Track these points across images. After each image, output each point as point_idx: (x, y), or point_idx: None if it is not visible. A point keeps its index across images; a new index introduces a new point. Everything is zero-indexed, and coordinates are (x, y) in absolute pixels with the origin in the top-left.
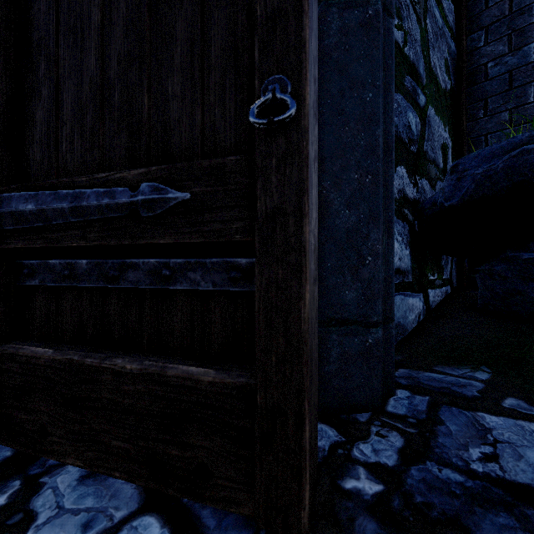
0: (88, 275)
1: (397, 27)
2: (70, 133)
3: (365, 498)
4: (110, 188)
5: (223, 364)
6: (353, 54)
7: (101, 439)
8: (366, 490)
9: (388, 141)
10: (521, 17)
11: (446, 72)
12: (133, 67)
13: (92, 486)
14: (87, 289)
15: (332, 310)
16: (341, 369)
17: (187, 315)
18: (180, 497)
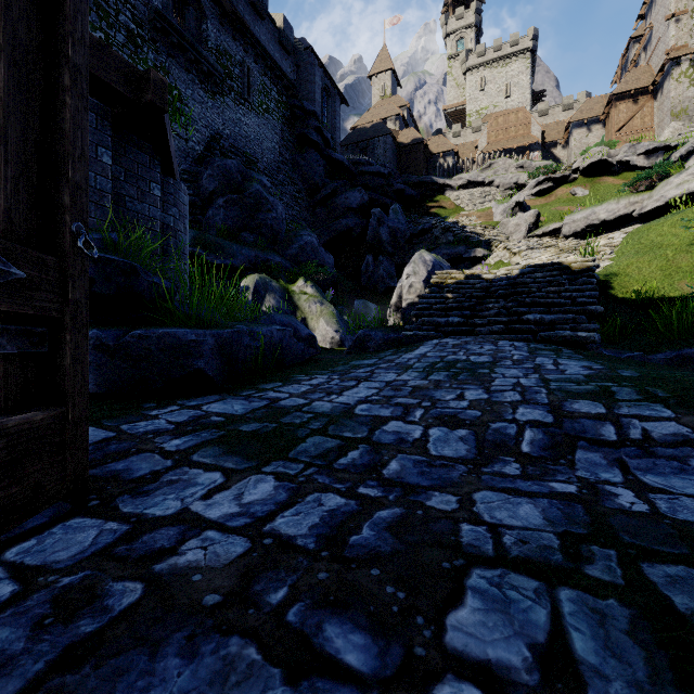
0: None
1: None
2: None
3: None
4: None
5: (25, 411)
6: None
7: None
8: None
9: None
10: None
11: None
12: None
13: None
14: None
15: None
16: None
17: None
18: None
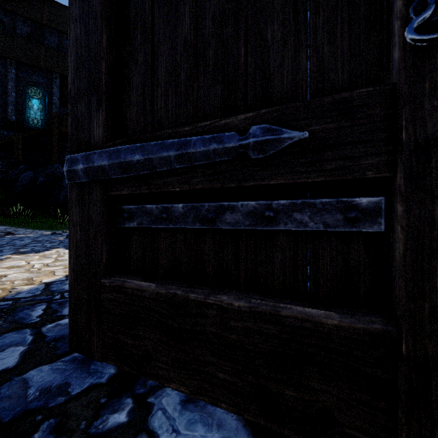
0: (184, 218)
1: None
2: (164, 91)
3: None
4: (216, 134)
5: (336, 306)
6: None
7: (206, 370)
8: None
9: None
10: None
11: None
12: (229, 21)
13: (195, 412)
14: (181, 231)
15: None
16: None
17: (289, 256)
18: (287, 436)
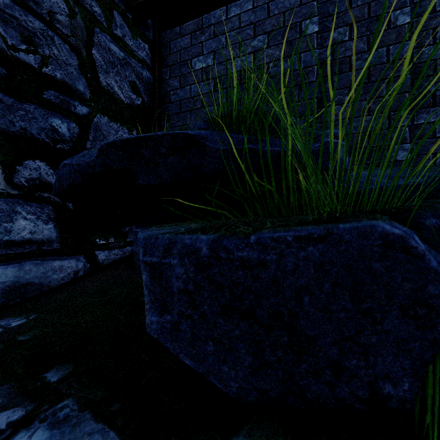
0: None
1: (26, 51)
2: None
3: None
4: None
5: None
6: None
7: None
8: None
9: None
10: (184, 66)
11: (134, 91)
12: None
13: None
14: None
15: None
16: None
17: None
18: None
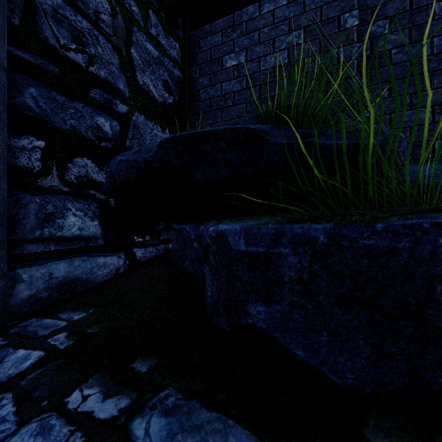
0: None
1: (75, 51)
2: None
3: None
4: None
5: None
6: None
7: None
8: None
9: None
10: (215, 64)
11: (166, 90)
12: None
13: None
14: None
15: None
16: None
17: None
18: None
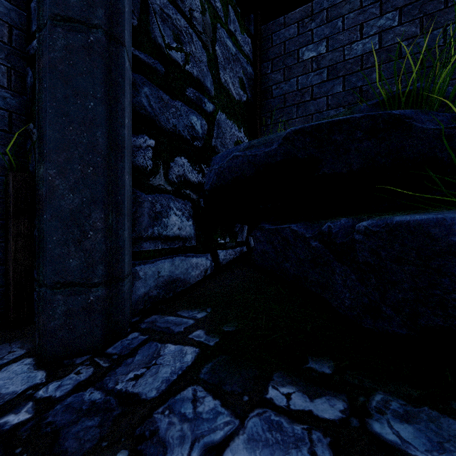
0: None
1: (176, 49)
2: None
3: (4, 428)
4: None
5: None
6: (77, 69)
7: None
8: (14, 421)
9: (117, 141)
10: (290, 58)
11: (242, 87)
12: None
13: None
14: None
15: (58, 276)
16: (66, 323)
17: None
18: None
